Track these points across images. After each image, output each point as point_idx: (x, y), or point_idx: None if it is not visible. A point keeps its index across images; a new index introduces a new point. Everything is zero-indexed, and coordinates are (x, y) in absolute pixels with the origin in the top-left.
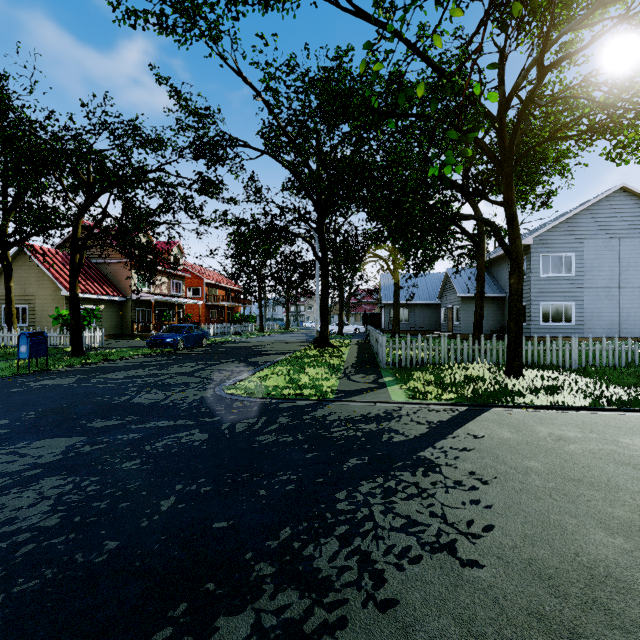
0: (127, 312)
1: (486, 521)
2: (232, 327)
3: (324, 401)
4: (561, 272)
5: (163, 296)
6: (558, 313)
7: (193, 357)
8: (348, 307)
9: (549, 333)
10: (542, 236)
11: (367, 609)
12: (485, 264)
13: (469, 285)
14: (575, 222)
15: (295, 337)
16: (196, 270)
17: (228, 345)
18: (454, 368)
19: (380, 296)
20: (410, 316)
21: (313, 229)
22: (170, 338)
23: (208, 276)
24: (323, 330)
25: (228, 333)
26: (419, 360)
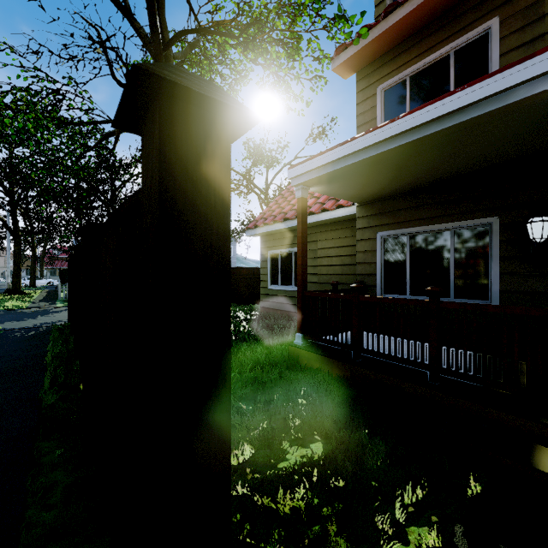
0: None
1: (65, 314)
2: None
3: (21, 309)
4: None
5: None
6: None
7: None
8: (42, 263)
9: None
10: None
11: (34, 320)
12: None
13: None
14: None
15: None
16: None
17: None
18: None
19: None
20: None
21: (6, 211)
22: None
23: None
24: (16, 282)
25: None
26: None
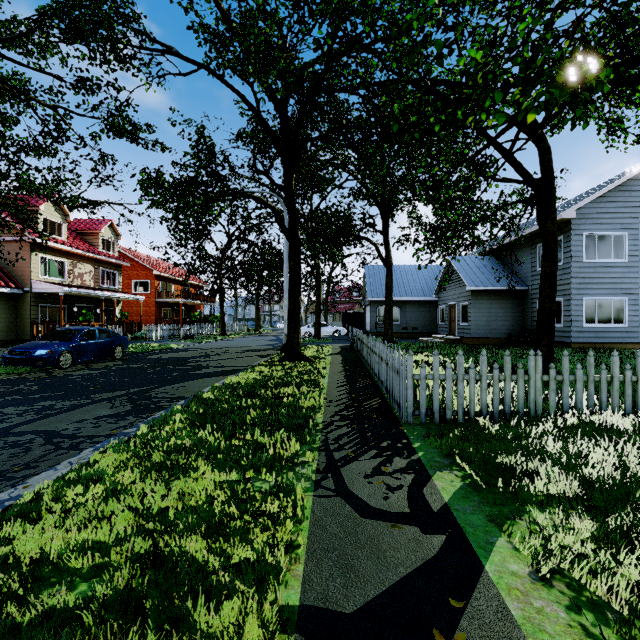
0: (24, 309)
1: None
2: (182, 329)
3: None
4: (610, 256)
5: (79, 288)
6: (606, 311)
7: (57, 386)
8: (326, 305)
9: (595, 338)
10: (586, 208)
11: None
12: (494, 252)
13: (480, 276)
14: (628, 190)
15: (261, 341)
16: (144, 260)
17: (158, 356)
18: (601, 442)
19: (364, 292)
20: (401, 315)
21: (277, 186)
22: (43, 349)
23: (160, 268)
24: (292, 335)
25: (180, 336)
26: (483, 406)
